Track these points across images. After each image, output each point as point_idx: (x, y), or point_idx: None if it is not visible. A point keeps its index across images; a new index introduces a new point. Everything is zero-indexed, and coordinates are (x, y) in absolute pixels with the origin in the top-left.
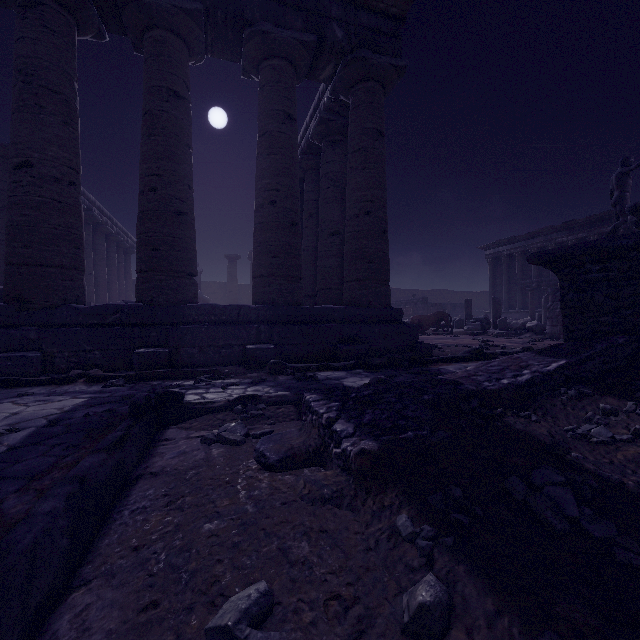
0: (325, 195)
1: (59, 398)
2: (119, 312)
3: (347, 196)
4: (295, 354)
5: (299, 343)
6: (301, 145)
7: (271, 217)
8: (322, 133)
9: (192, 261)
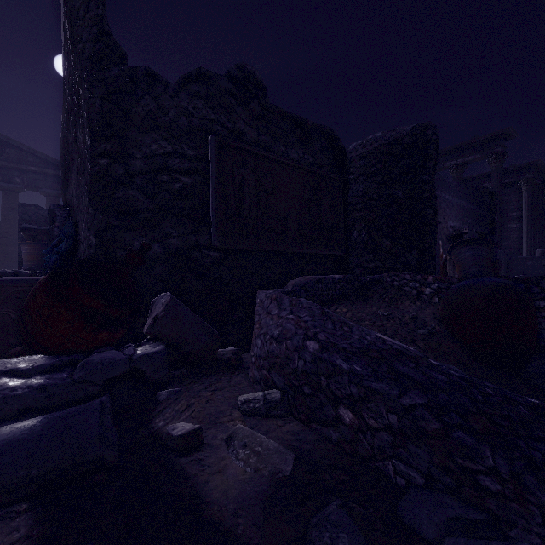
0: None
1: None
2: None
3: None
4: None
5: None
6: None
7: None
8: None
9: None
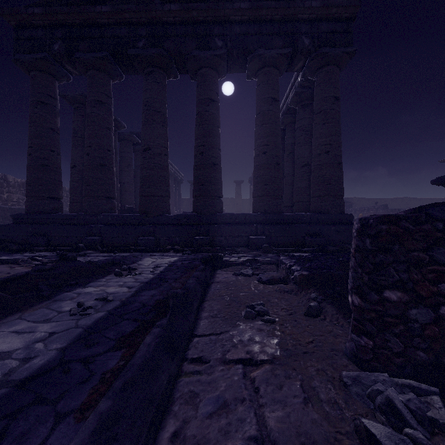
0: (299, 141)
1: (167, 257)
2: (186, 218)
3: (313, 142)
4: (278, 242)
5: (280, 236)
6: (283, 108)
7: (263, 161)
8: (297, 101)
9: (220, 190)
